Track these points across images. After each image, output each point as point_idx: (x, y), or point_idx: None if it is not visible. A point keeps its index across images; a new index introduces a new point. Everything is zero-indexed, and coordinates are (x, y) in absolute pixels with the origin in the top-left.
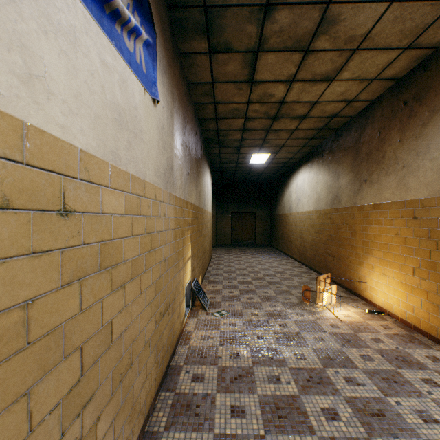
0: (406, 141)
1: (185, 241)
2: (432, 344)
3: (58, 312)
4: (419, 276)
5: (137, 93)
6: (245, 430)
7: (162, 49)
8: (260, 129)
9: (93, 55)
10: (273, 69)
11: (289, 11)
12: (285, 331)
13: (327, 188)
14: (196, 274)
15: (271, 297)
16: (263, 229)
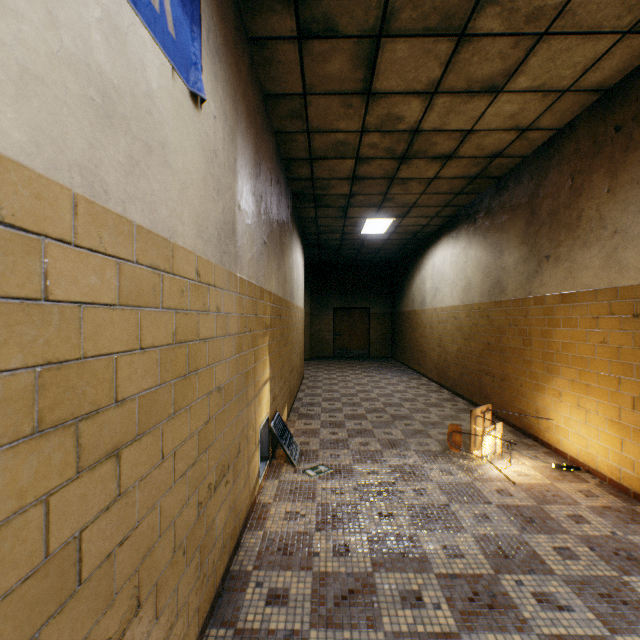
0: (620, 190)
1: (258, 354)
2: None
3: None
4: None
5: (153, 69)
6: None
7: (213, 12)
8: (380, 177)
9: None
10: (405, 71)
11: None
12: (424, 502)
13: (483, 269)
14: (279, 406)
15: (398, 441)
16: (381, 333)
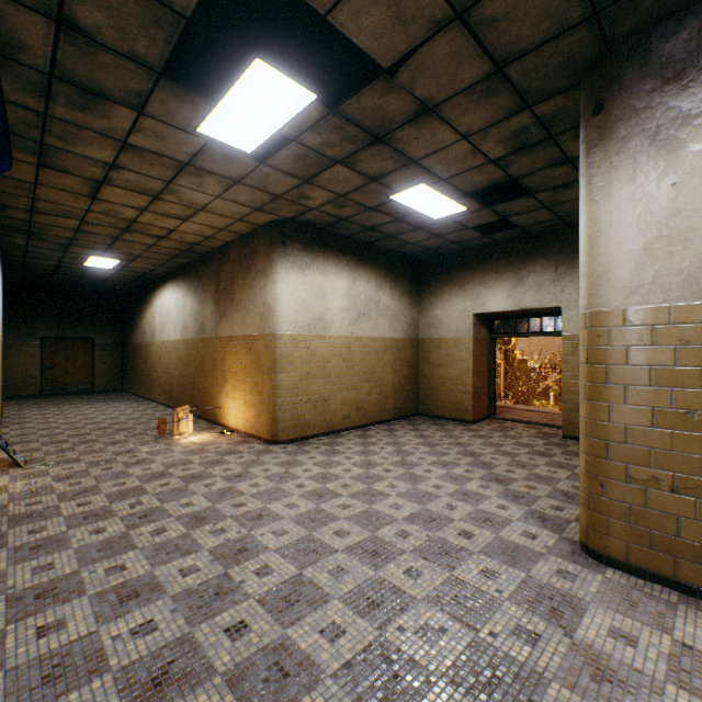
0: (247, 287)
1: None
2: (256, 441)
3: None
4: (252, 394)
5: None
6: (93, 507)
7: None
8: (106, 235)
9: None
10: (122, 198)
11: (136, 175)
12: (136, 459)
13: (195, 315)
14: None
15: (121, 441)
16: (110, 365)
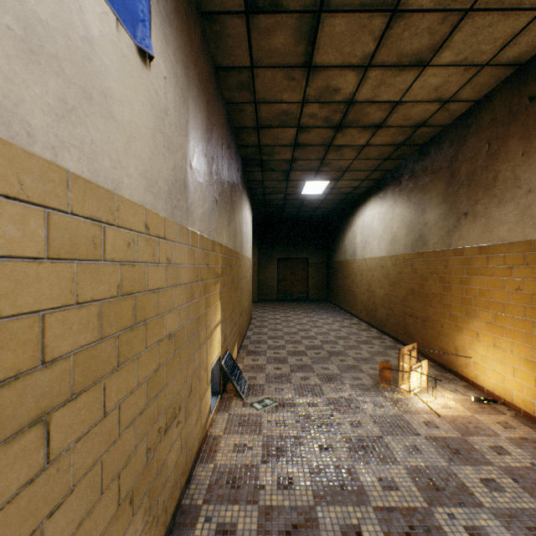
0: (534, 153)
1: (210, 300)
2: None
3: None
4: None
5: (92, 14)
6: None
7: None
8: (318, 144)
9: None
10: (342, 45)
11: None
12: (360, 434)
13: (407, 225)
14: (230, 345)
15: (335, 376)
16: (318, 279)
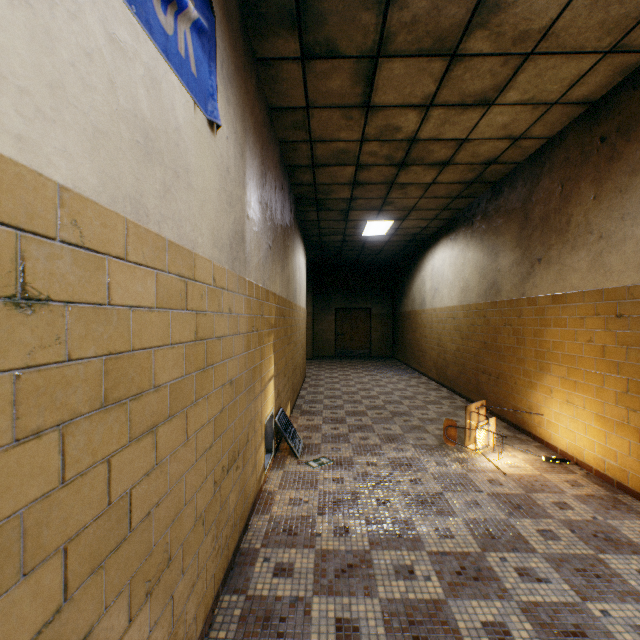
0: (605, 197)
1: (264, 352)
2: None
3: (7, 491)
4: (625, 405)
5: (180, 107)
6: None
7: (226, 44)
8: (380, 183)
9: (91, 20)
10: (401, 86)
11: None
12: (419, 490)
13: (479, 271)
14: (283, 402)
15: (397, 436)
16: (382, 333)
